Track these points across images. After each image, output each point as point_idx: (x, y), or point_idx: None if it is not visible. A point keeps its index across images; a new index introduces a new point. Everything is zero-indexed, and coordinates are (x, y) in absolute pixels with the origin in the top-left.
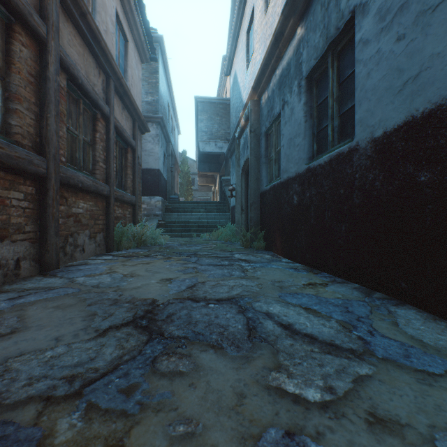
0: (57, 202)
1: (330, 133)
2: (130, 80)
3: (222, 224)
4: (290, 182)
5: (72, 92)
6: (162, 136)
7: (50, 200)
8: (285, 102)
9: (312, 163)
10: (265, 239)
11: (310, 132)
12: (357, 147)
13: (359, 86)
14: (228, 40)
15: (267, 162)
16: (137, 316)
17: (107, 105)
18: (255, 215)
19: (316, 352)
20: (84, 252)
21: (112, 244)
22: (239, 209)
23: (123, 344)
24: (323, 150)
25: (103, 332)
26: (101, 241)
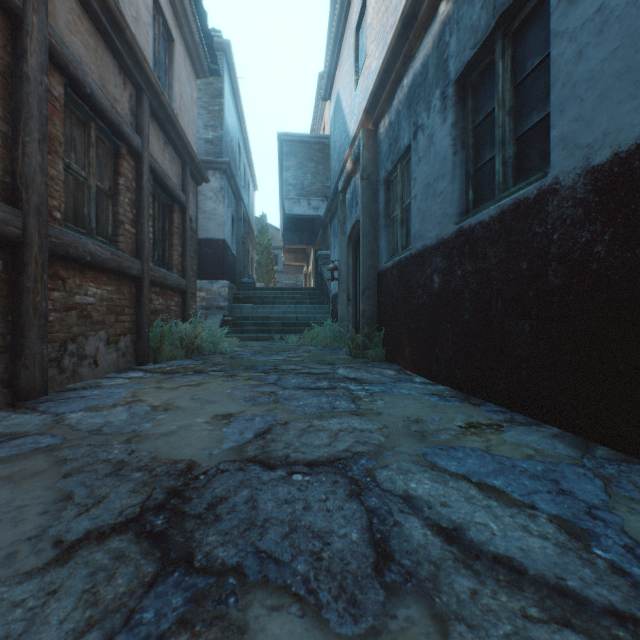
0: (44, 284)
1: (500, 169)
2: (177, 101)
3: (318, 321)
4: (428, 254)
5: (77, 108)
6: (229, 191)
7: (30, 281)
8: (418, 126)
9: (466, 220)
10: (384, 345)
11: (462, 171)
12: (555, 185)
13: (559, 78)
14: (327, 47)
15: (388, 225)
16: (151, 503)
17: (137, 135)
18: (370, 307)
19: (537, 620)
20: (98, 366)
21: (145, 352)
22: (344, 298)
23: (97, 590)
24: (484, 199)
25: (66, 549)
26: (128, 348)
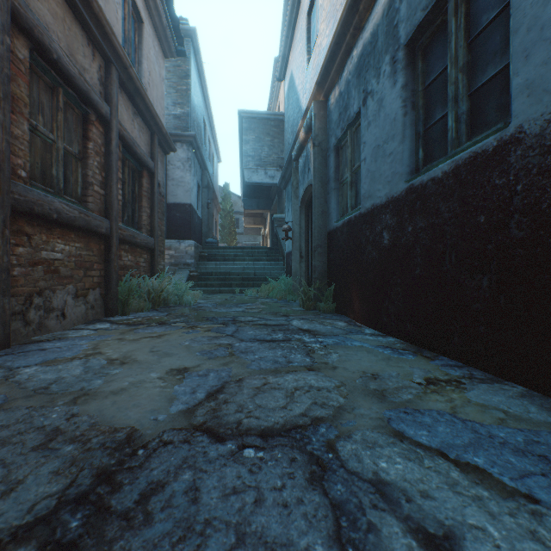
0: (5, 240)
1: (453, 125)
2: (146, 77)
3: (274, 276)
4: (377, 212)
5: (44, 74)
6: (195, 161)
7: None
8: (368, 93)
9: (417, 178)
10: (334, 298)
11: (412, 131)
12: (519, 135)
13: (524, 22)
14: (282, 32)
15: (338, 187)
16: (72, 493)
17: (106, 103)
18: (321, 263)
19: None
20: (65, 318)
21: (114, 304)
22: (297, 255)
23: None
24: (434, 157)
25: None
26: (97, 301)
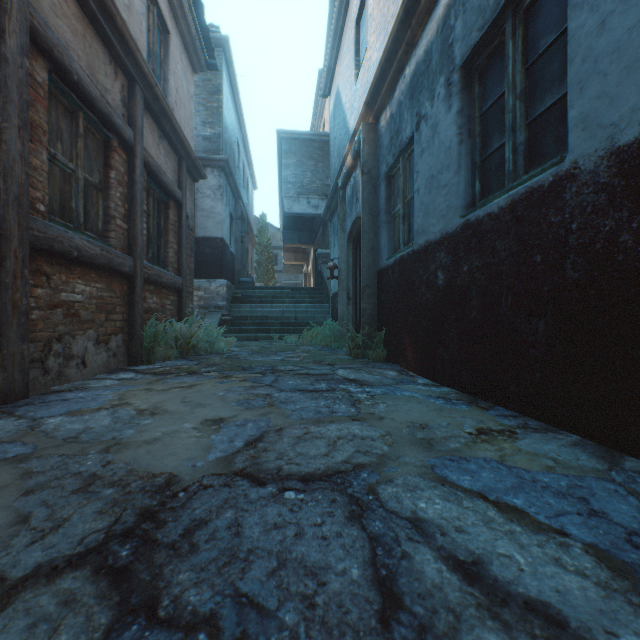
0: (24, 280)
1: (510, 157)
2: (173, 95)
3: (318, 321)
4: (432, 250)
5: (63, 97)
6: (228, 189)
7: (8, 276)
8: (421, 117)
9: (473, 213)
10: (385, 345)
11: (468, 161)
12: (574, 170)
13: (579, 53)
14: (327, 42)
15: (390, 221)
16: (118, 528)
17: (129, 127)
18: (370, 306)
19: None
20: (86, 367)
21: (138, 352)
22: (344, 297)
23: None
24: (492, 190)
25: (7, 591)
26: (119, 348)
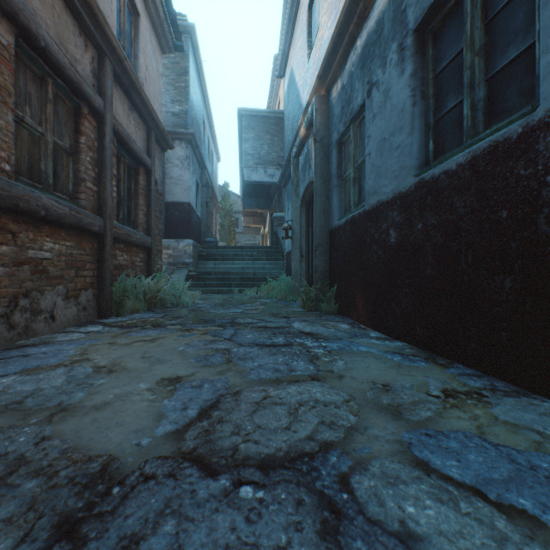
0: None
1: (469, 113)
2: (142, 71)
3: (273, 276)
4: (383, 209)
5: (32, 63)
6: (194, 159)
7: None
8: (373, 84)
9: (428, 171)
10: (337, 299)
11: (421, 122)
12: (549, 119)
13: None
14: (282, 28)
15: (341, 184)
16: None
17: (99, 96)
18: (322, 263)
19: None
20: (55, 321)
21: (108, 305)
22: (298, 255)
23: None
24: (446, 149)
25: None
26: (89, 302)
